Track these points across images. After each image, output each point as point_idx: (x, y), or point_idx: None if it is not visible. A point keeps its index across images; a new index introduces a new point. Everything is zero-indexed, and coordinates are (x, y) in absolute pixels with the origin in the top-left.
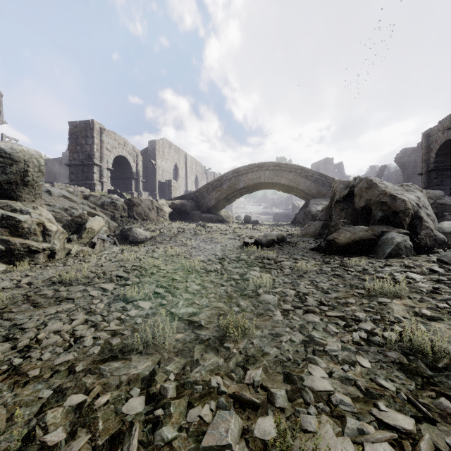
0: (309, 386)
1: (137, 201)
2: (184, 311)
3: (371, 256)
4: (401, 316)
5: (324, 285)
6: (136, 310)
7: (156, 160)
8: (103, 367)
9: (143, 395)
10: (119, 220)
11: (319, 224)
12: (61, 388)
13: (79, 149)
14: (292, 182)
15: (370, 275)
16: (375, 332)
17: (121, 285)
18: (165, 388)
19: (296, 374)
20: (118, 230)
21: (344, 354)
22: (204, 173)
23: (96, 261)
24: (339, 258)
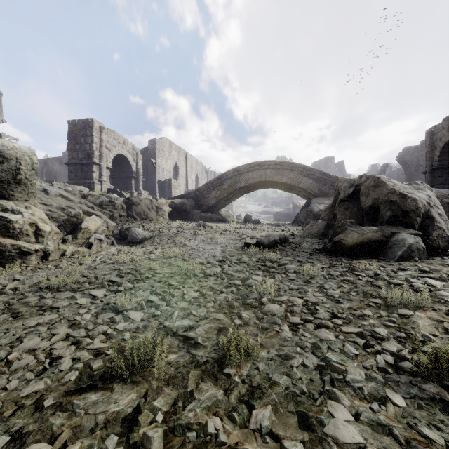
0: (331, 435)
1: (136, 201)
2: (179, 324)
3: (381, 259)
4: (429, 332)
5: (334, 292)
6: (125, 322)
7: (156, 159)
8: (77, 402)
9: (121, 445)
10: (118, 219)
11: (322, 224)
12: (22, 433)
13: (78, 147)
14: (293, 181)
15: (383, 281)
16: (404, 356)
17: (113, 291)
18: (148, 438)
19: (313, 415)
20: (116, 230)
21: (370, 385)
22: (204, 172)
23: (90, 263)
24: (346, 260)
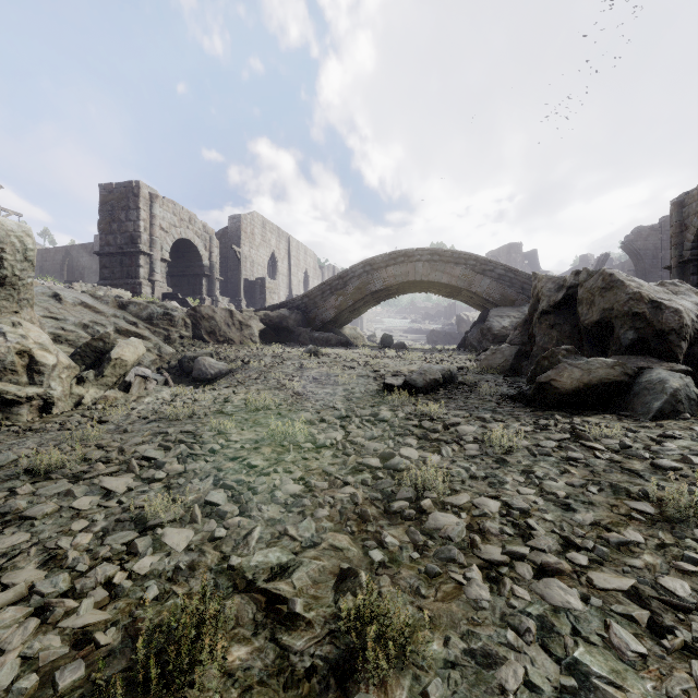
0: None
1: (208, 312)
2: (260, 561)
3: (623, 415)
4: None
5: (555, 484)
6: (155, 555)
7: (242, 246)
8: None
9: None
10: (177, 342)
11: (511, 351)
12: None
13: (116, 227)
14: (459, 281)
15: (642, 462)
16: None
17: (146, 478)
18: None
19: None
20: (174, 360)
21: None
22: (317, 267)
23: (120, 419)
24: (562, 417)
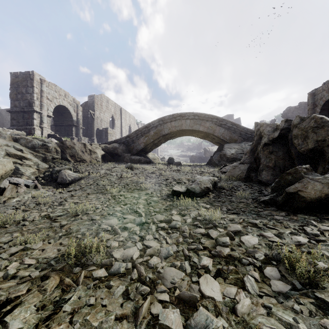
0: None
1: (70, 144)
2: None
3: None
4: None
5: None
6: None
7: (95, 111)
8: None
9: None
10: (51, 161)
11: (245, 167)
12: None
13: (20, 97)
14: (208, 130)
15: None
16: None
17: None
18: None
19: None
20: (48, 172)
21: None
22: (135, 123)
23: None
24: (317, 222)
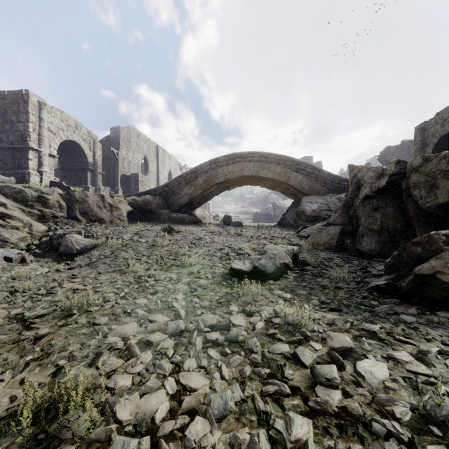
0: None
1: (81, 196)
2: None
3: None
4: None
5: None
6: None
7: (120, 150)
8: None
9: None
10: (52, 221)
11: (335, 230)
12: None
13: (8, 127)
14: (280, 176)
15: None
16: None
17: None
18: None
19: None
20: (46, 237)
21: None
22: (178, 168)
23: None
24: None
